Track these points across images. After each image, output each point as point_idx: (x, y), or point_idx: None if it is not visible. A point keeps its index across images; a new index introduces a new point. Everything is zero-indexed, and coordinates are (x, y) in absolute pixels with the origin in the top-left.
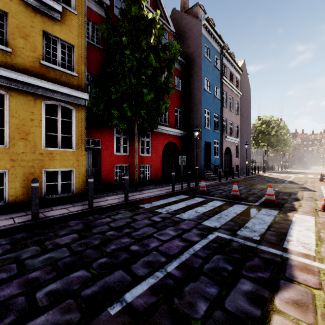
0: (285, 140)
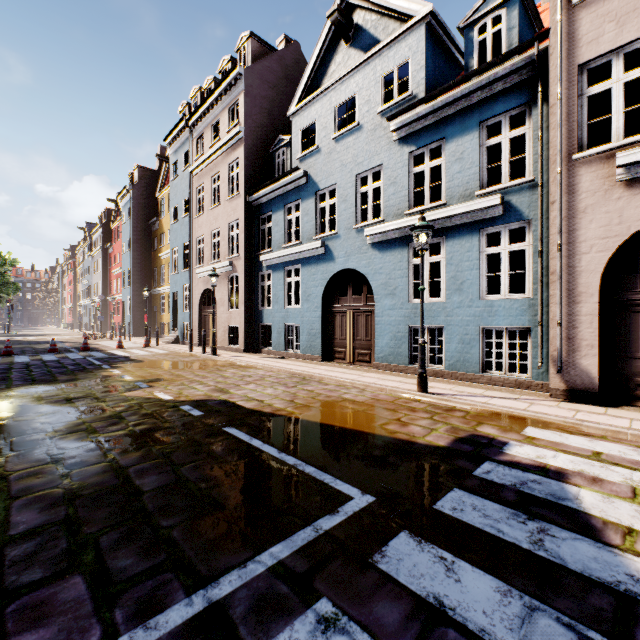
0: (16, 285)
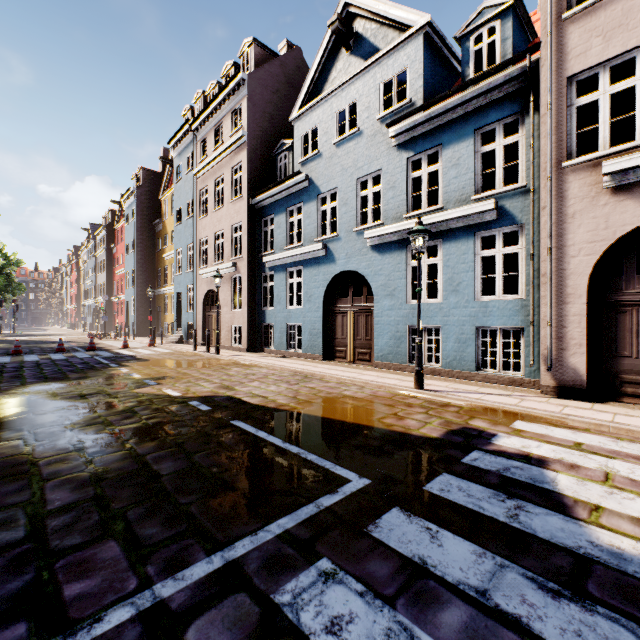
0: (21, 285)
